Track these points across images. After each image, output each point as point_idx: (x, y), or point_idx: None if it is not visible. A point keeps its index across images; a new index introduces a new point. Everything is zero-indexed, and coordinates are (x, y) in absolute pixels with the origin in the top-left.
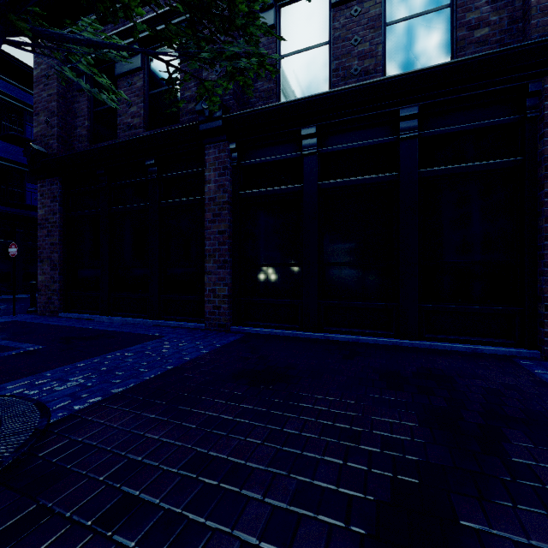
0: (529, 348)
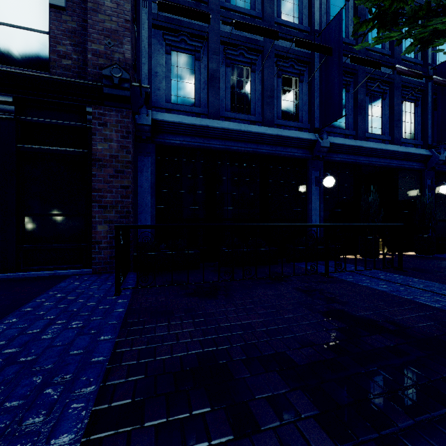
0: (90, 268)
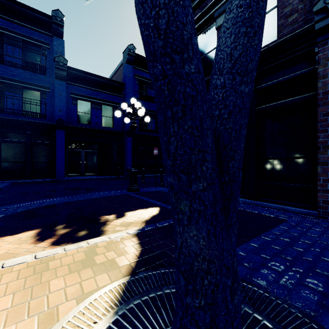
0: None
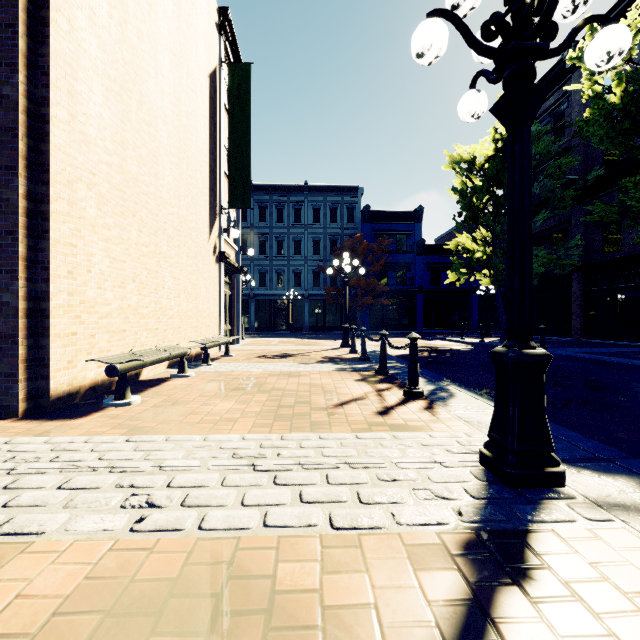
0: None
